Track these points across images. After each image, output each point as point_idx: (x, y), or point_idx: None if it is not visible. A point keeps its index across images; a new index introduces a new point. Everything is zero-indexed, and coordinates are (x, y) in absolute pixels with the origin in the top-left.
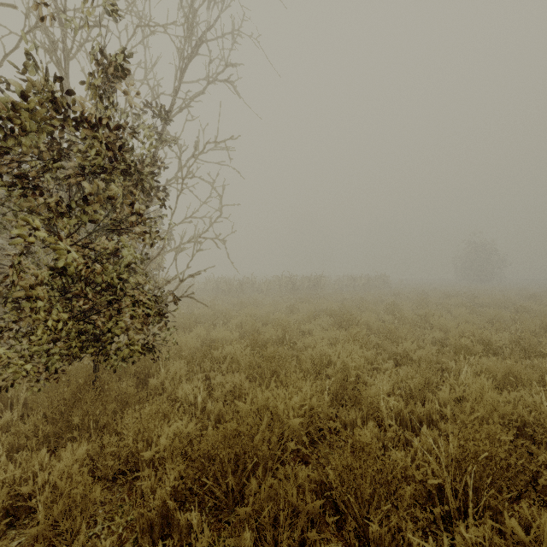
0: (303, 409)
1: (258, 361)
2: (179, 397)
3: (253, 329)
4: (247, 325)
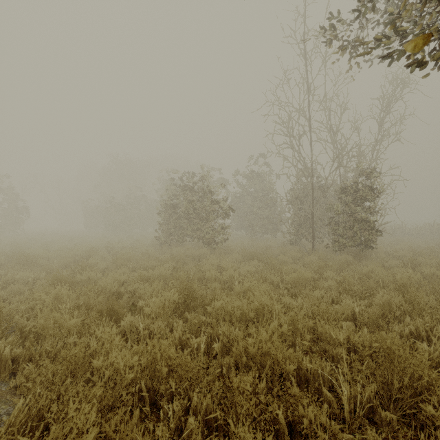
0: (437, 266)
1: (416, 256)
2: (386, 260)
3: (410, 250)
4: (406, 248)
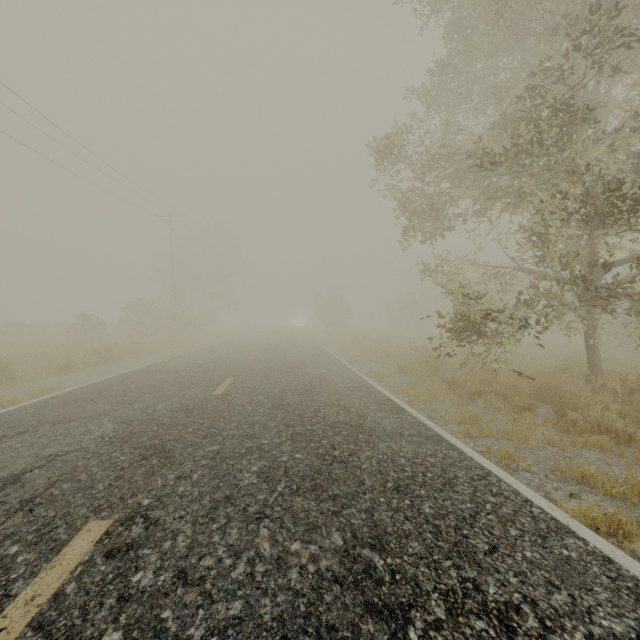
0: None
1: None
2: None
3: None
4: None
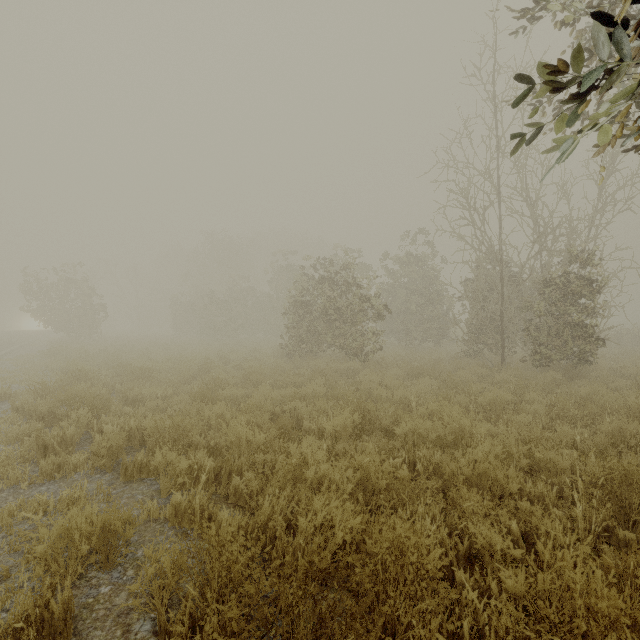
0: None
1: None
2: (611, 380)
3: None
4: None
